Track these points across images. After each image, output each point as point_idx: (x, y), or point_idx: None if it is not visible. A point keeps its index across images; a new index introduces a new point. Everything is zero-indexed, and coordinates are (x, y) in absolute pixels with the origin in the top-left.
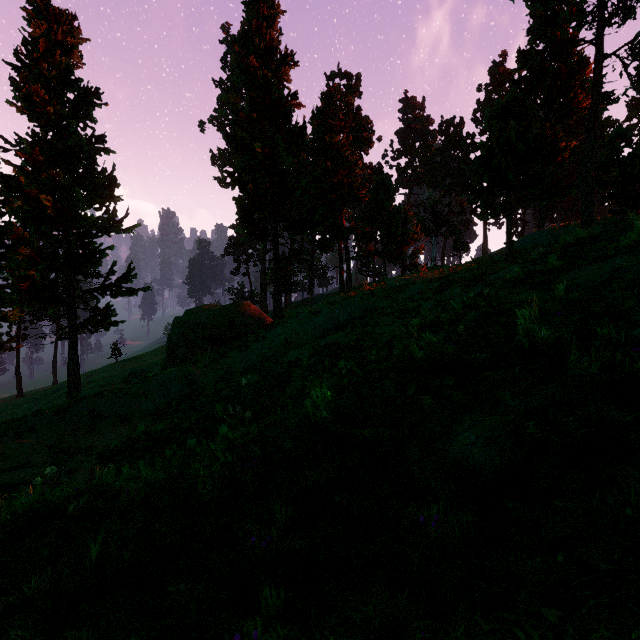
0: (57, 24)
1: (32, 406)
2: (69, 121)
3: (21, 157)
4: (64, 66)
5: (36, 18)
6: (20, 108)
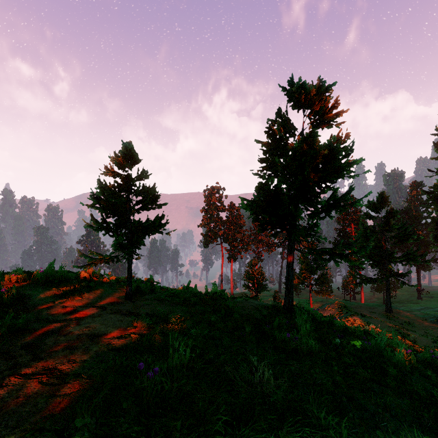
0: None
1: None
2: None
3: (436, 184)
4: None
5: None
6: (436, 159)
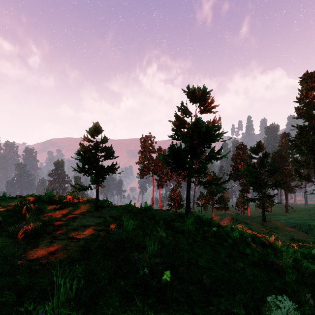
0: (311, 78)
1: (305, 213)
2: (313, 116)
3: (296, 135)
4: (312, 96)
5: (303, 81)
6: (296, 118)
